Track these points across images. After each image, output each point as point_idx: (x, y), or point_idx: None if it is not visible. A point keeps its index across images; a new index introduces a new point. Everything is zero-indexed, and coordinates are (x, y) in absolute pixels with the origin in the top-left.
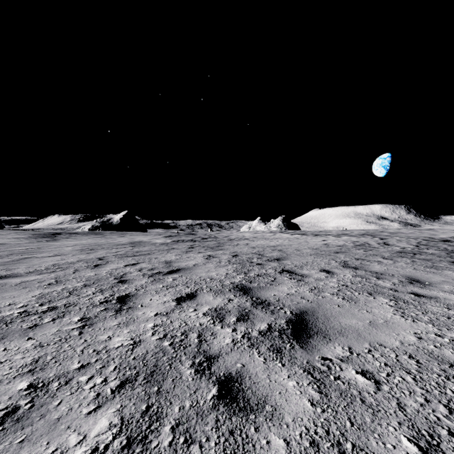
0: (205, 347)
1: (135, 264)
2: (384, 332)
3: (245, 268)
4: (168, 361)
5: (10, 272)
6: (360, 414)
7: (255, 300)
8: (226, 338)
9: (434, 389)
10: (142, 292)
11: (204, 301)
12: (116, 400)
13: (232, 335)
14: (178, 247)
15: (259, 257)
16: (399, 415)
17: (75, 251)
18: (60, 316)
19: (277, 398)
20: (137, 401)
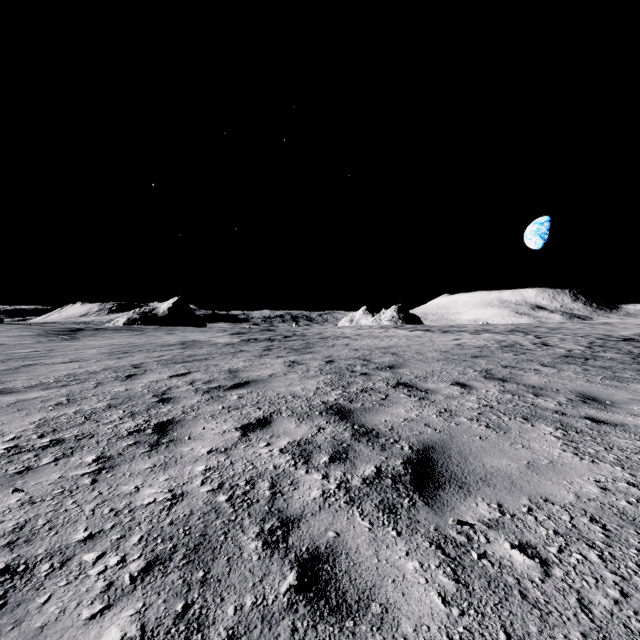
0: (280, 505)
1: (186, 375)
2: (551, 479)
3: (343, 380)
4: (223, 527)
5: (2, 385)
6: (520, 619)
7: (357, 429)
8: (313, 488)
9: (633, 574)
10: (193, 417)
11: (282, 431)
12: (137, 594)
13: (322, 484)
14: (249, 350)
15: (365, 363)
16: (581, 620)
17: (101, 355)
18: (67, 454)
19: (390, 590)
20: (170, 595)
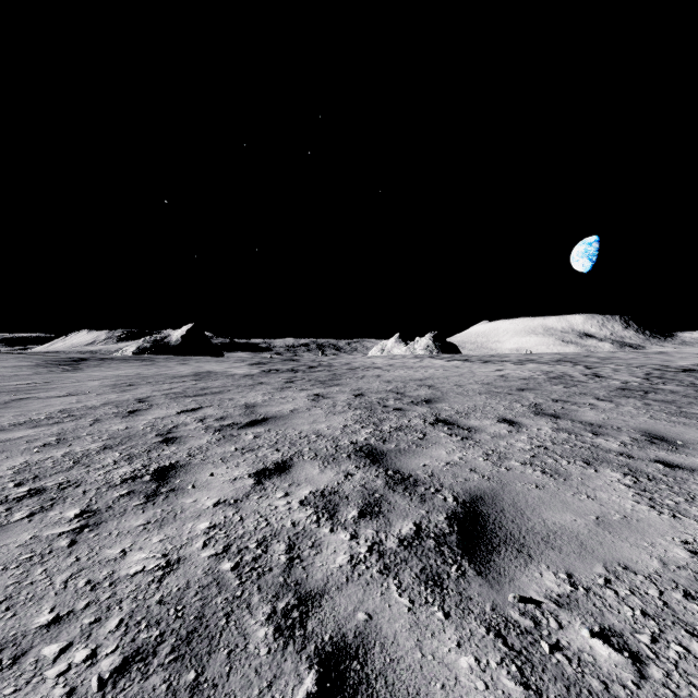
0: (298, 575)
1: (196, 410)
2: (627, 539)
3: (374, 416)
4: (225, 606)
5: None
6: None
7: (391, 475)
8: (339, 552)
9: None
10: (200, 460)
11: (304, 478)
12: None
13: (350, 546)
14: (269, 382)
15: (398, 397)
16: None
17: (103, 388)
18: (45, 508)
19: None
20: None
